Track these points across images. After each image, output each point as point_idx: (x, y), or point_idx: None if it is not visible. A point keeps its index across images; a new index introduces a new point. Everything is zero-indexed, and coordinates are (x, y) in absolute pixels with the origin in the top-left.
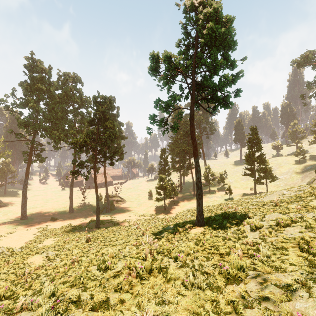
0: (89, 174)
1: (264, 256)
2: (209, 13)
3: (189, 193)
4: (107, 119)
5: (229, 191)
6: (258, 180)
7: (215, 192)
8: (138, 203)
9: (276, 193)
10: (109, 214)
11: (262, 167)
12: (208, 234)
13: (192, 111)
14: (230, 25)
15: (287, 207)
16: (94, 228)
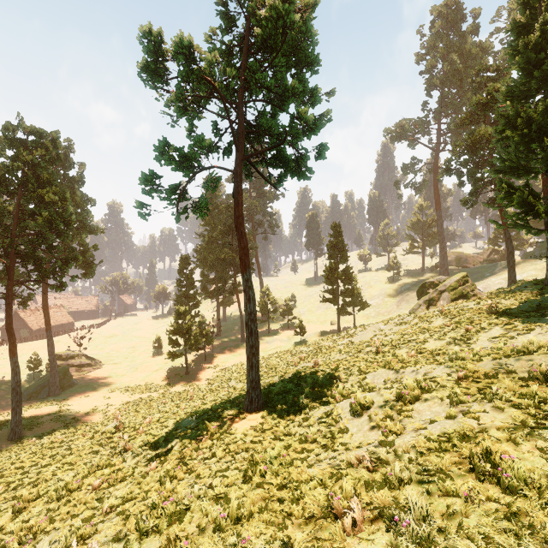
0: None
1: (418, 521)
2: None
3: (234, 337)
4: (45, 182)
5: (301, 330)
6: (343, 310)
7: (277, 332)
8: (130, 365)
9: (371, 329)
10: (57, 398)
11: (349, 287)
12: (271, 431)
13: (239, 176)
14: (311, 12)
15: (394, 355)
16: (5, 442)
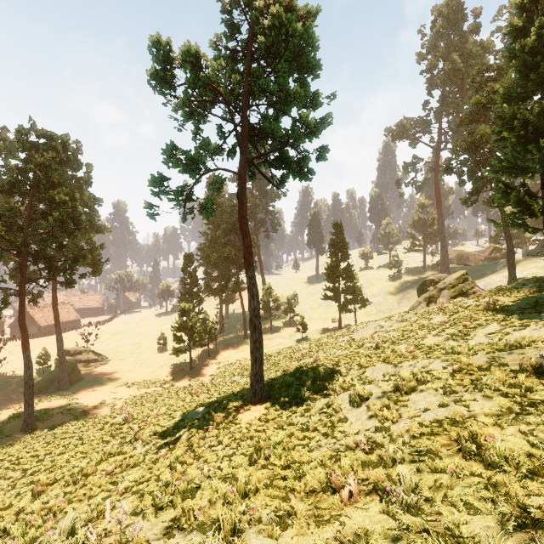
0: (2, 309)
1: (408, 492)
2: None
3: (237, 334)
4: (55, 183)
5: (303, 327)
6: (344, 307)
7: (279, 329)
8: (135, 361)
9: (371, 326)
10: (66, 392)
11: (350, 285)
12: (274, 421)
13: (243, 177)
14: (312, 21)
15: (393, 350)
16: (18, 433)
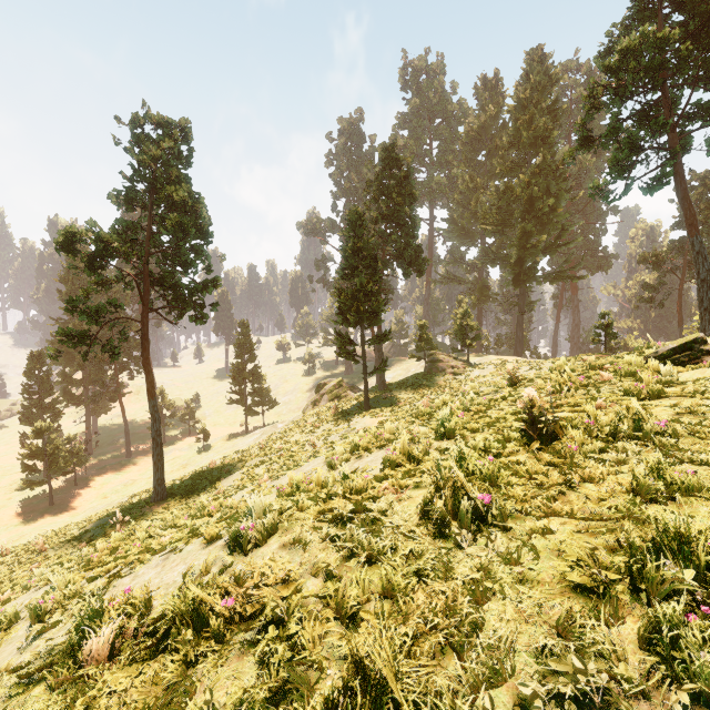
0: None
1: None
2: (175, 197)
3: (116, 453)
4: None
5: (205, 435)
6: (251, 410)
7: (176, 440)
8: None
9: (270, 429)
10: None
11: (256, 388)
12: (175, 506)
13: (146, 326)
14: (204, 229)
15: (271, 448)
16: None
